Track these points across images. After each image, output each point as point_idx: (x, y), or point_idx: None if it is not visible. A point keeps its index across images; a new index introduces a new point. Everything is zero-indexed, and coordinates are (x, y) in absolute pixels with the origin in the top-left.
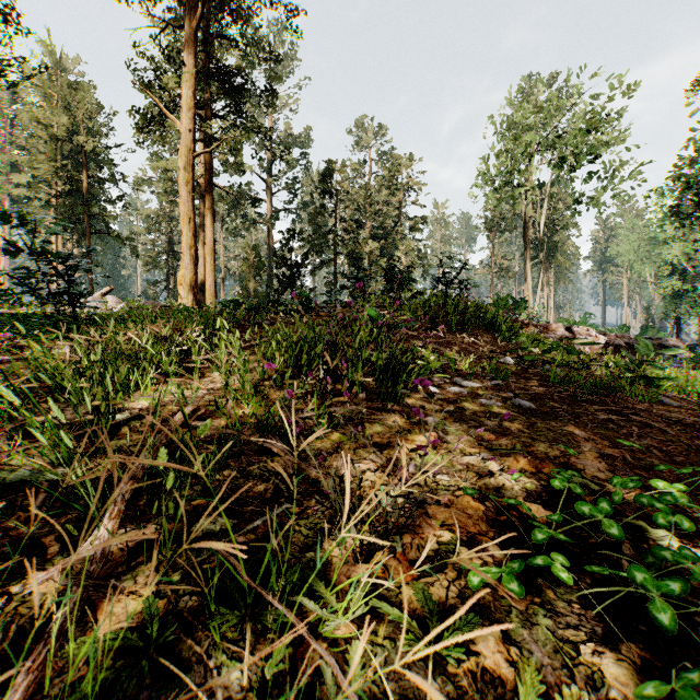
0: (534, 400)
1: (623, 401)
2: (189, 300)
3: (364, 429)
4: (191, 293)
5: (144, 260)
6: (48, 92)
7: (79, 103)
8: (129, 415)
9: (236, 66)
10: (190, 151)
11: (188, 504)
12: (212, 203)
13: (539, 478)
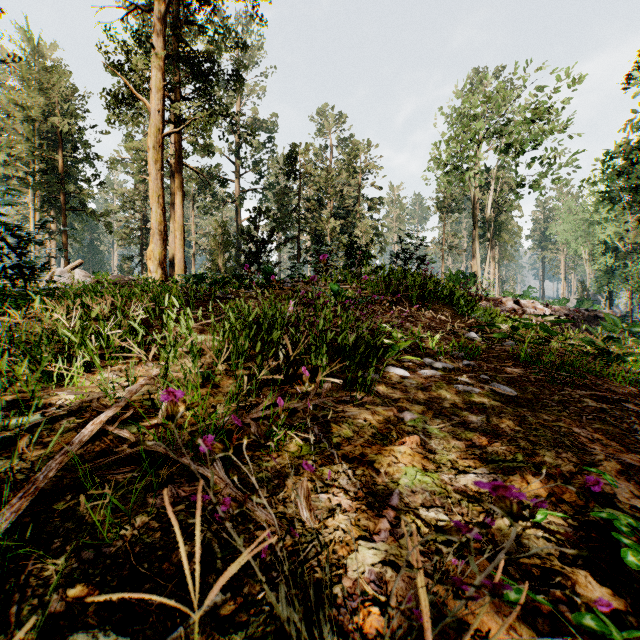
0: (512, 384)
1: (610, 386)
2: (158, 274)
3: (331, 432)
4: (160, 267)
5: (119, 236)
6: (26, 76)
7: (54, 86)
8: (39, 417)
9: (204, 51)
10: (159, 131)
11: (60, 596)
12: (182, 182)
13: (564, 512)
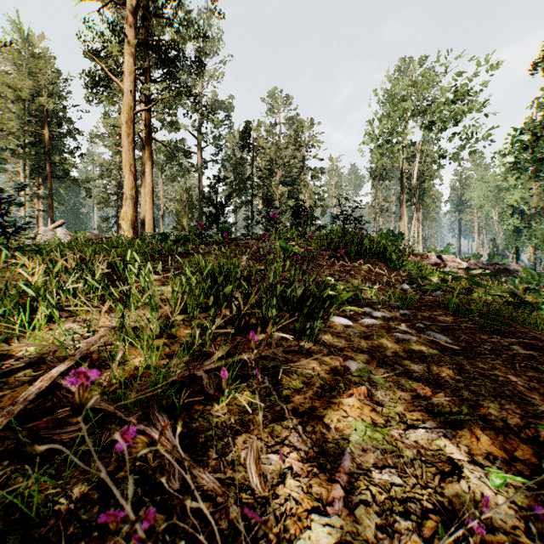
0: (445, 332)
1: (535, 334)
2: (130, 232)
3: (280, 383)
4: (132, 227)
5: (98, 200)
6: (18, 62)
7: (42, 70)
8: None
9: (170, 40)
10: (131, 109)
11: None
12: (151, 153)
13: (519, 473)
